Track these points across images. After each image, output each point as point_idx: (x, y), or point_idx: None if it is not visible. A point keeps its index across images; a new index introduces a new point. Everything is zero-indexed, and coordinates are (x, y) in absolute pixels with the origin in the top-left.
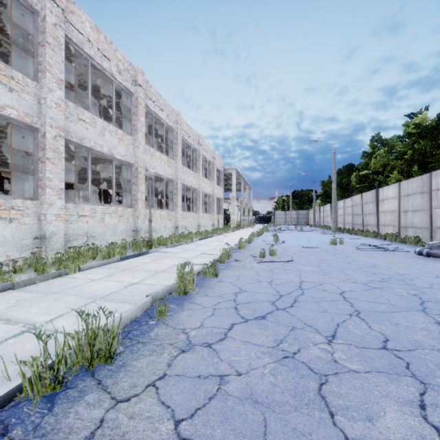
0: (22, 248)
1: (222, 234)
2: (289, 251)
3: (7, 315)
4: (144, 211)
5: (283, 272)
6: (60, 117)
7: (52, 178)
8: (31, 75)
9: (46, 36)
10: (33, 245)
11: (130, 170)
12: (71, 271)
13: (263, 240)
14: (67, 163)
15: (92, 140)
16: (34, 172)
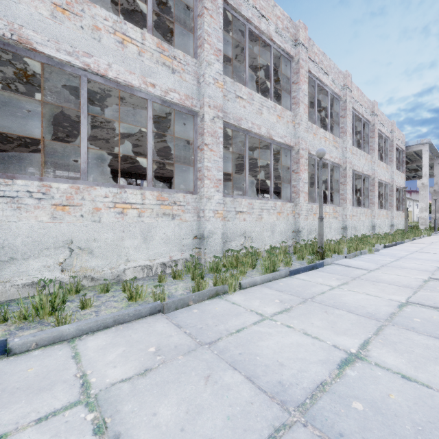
0: (183, 248)
1: (414, 240)
2: None
3: (121, 413)
4: (306, 206)
5: None
6: (218, 94)
7: (210, 167)
8: (192, 57)
9: (204, 1)
10: (193, 245)
11: (289, 154)
12: (229, 289)
13: None
14: (223, 160)
15: (249, 120)
16: (193, 163)
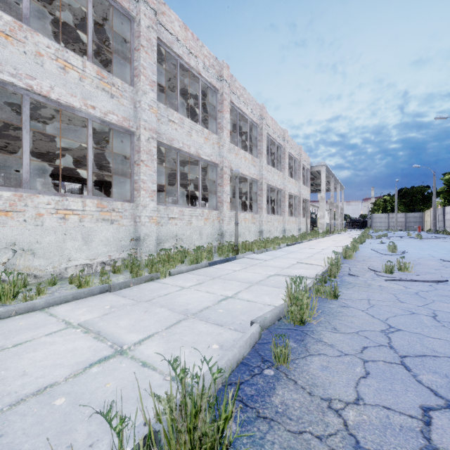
0: (121, 249)
1: (311, 240)
2: (424, 266)
3: (98, 326)
4: (229, 213)
5: (444, 300)
6: (153, 119)
7: (146, 180)
8: (129, 82)
9: (140, 39)
10: (130, 246)
11: (216, 170)
12: (161, 275)
13: (372, 249)
14: (158, 169)
15: (180, 141)
16: (130, 175)
